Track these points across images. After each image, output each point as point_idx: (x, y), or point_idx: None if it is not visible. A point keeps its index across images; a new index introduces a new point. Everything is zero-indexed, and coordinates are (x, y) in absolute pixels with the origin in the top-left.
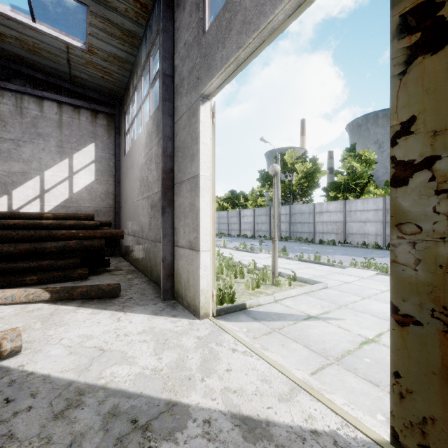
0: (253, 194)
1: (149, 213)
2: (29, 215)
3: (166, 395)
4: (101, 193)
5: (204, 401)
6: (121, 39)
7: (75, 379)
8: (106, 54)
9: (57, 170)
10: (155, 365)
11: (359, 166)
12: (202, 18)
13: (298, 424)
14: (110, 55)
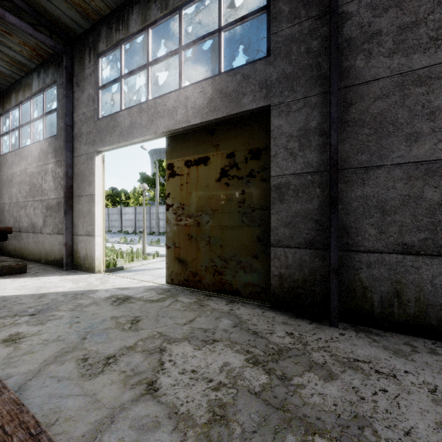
0: (135, 193)
1: (44, 212)
2: None
3: (87, 289)
4: None
5: (104, 288)
6: (9, 63)
7: (35, 293)
8: None
9: None
10: (76, 286)
11: None
12: (97, 108)
13: (140, 286)
14: None
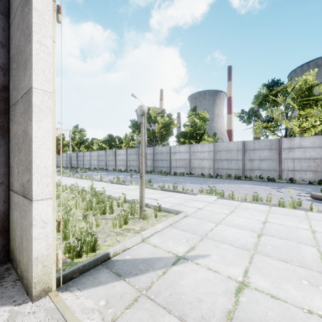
0: (126, 138)
1: None
2: None
3: None
4: None
5: None
6: None
7: None
8: None
9: None
10: None
11: (199, 121)
12: None
13: None
14: None
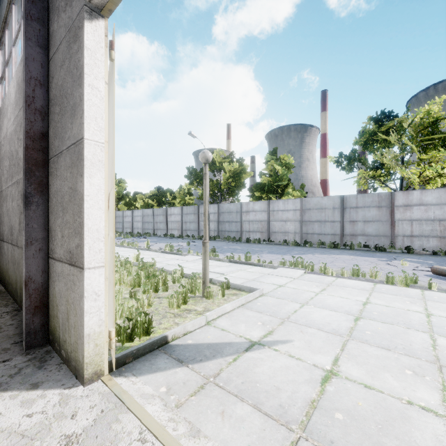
0: (181, 192)
1: (19, 206)
2: None
3: None
4: None
5: None
6: None
7: None
8: None
9: None
10: None
11: (280, 169)
12: None
13: None
14: None
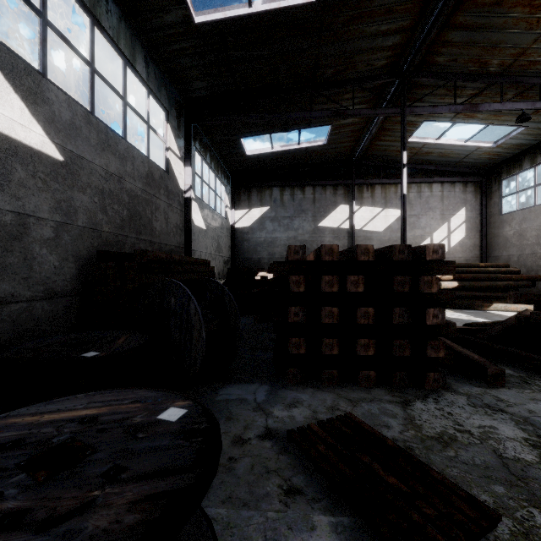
0: None
1: None
2: (472, 265)
3: None
4: (469, 246)
5: None
6: (537, 135)
7: None
8: (510, 145)
9: (440, 231)
10: None
11: None
12: None
13: None
14: (514, 145)
